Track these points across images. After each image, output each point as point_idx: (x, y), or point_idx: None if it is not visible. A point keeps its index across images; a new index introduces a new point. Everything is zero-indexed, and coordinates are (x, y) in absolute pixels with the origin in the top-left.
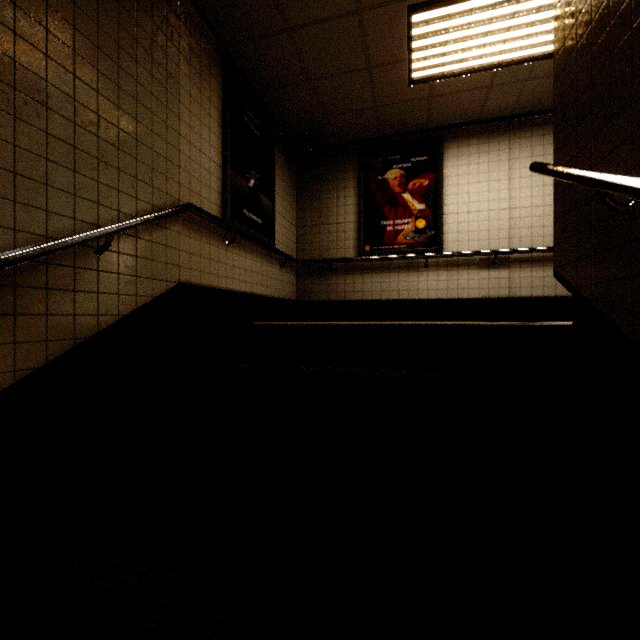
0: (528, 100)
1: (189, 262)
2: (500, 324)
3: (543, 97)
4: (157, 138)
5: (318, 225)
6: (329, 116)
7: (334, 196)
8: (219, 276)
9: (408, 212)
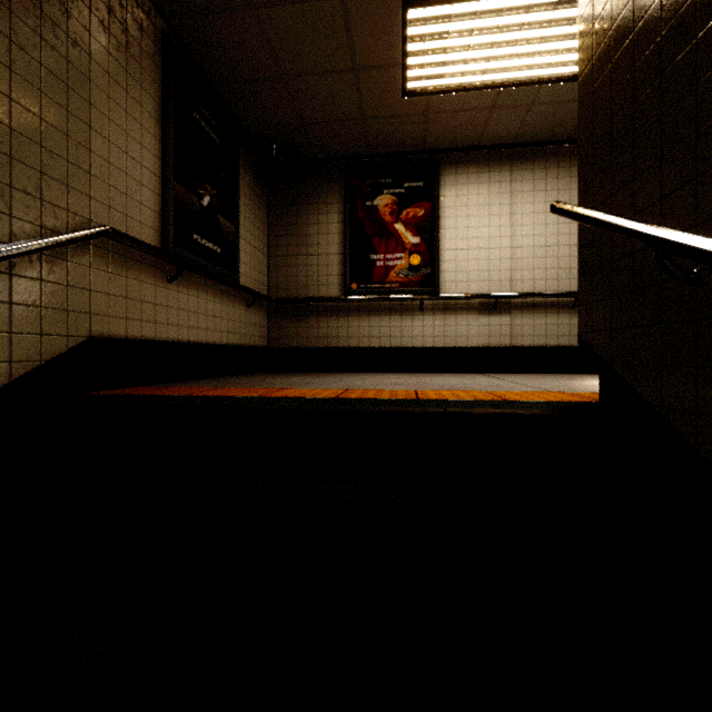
0: (531, 128)
1: (107, 307)
2: (515, 399)
3: (546, 126)
4: (50, 129)
5: (295, 256)
6: (308, 125)
7: (315, 222)
8: (157, 323)
9: (401, 245)
